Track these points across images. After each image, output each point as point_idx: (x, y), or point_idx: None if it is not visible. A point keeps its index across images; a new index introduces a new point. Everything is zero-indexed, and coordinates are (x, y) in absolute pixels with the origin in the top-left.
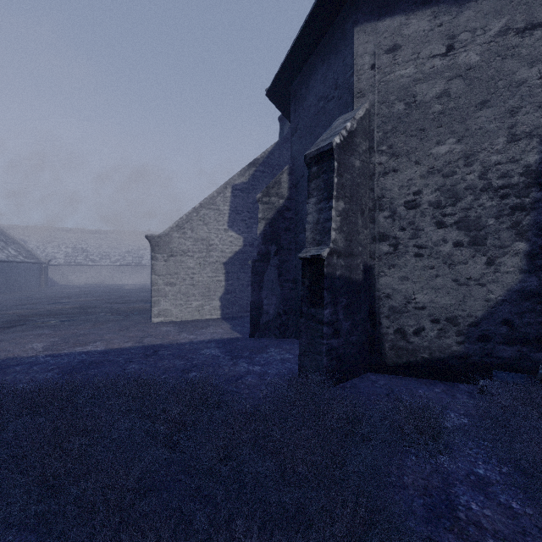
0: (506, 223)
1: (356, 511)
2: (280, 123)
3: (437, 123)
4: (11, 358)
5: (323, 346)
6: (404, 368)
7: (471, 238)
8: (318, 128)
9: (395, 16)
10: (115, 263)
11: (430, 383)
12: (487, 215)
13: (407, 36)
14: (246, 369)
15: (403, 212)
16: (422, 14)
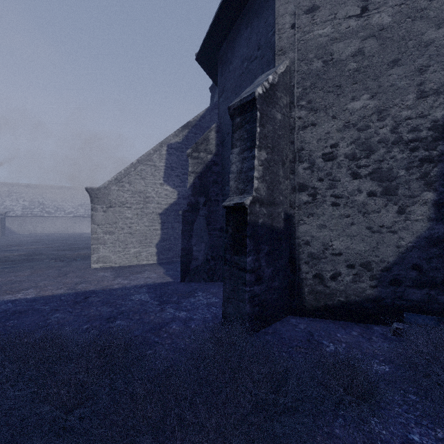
0: (416, 175)
1: None
2: (211, 92)
3: (352, 80)
4: None
5: (246, 294)
6: (322, 311)
7: (383, 188)
8: (243, 87)
9: None
10: (69, 215)
11: (347, 325)
12: (398, 167)
13: None
14: (172, 315)
15: (321, 163)
16: None
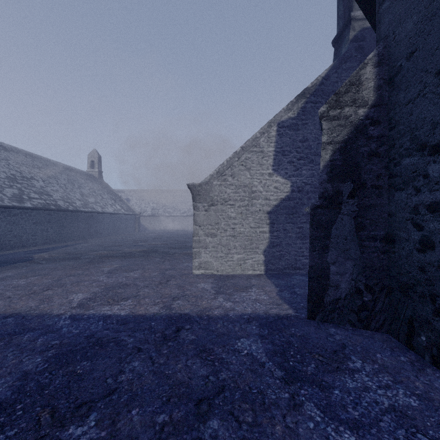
0: None
1: None
2: (335, 46)
3: None
4: (40, 315)
5: None
6: None
7: None
8: None
9: None
10: (183, 214)
11: None
12: None
13: None
14: (323, 439)
15: None
16: None
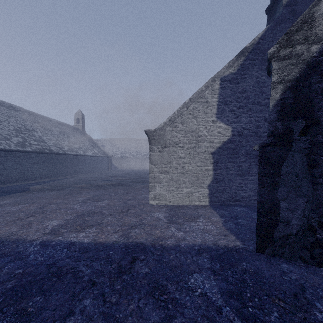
0: None
1: None
2: (268, 13)
3: None
4: (16, 240)
5: None
6: None
7: None
8: None
9: None
10: (143, 157)
11: None
12: None
13: None
14: None
15: None
16: None
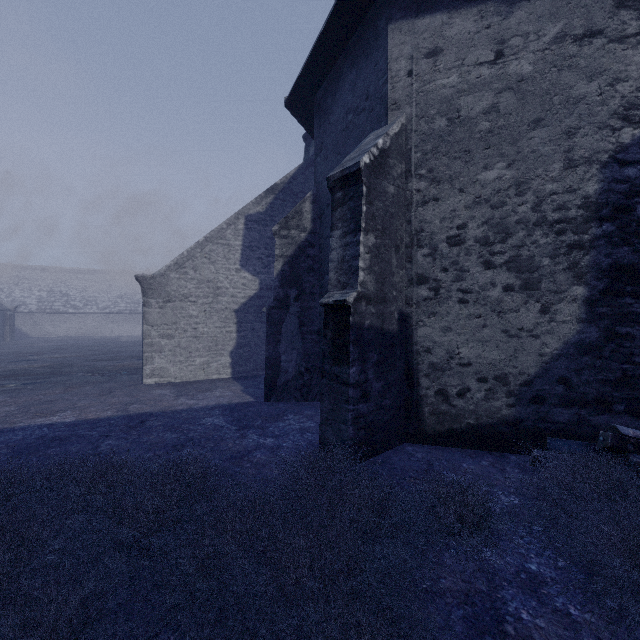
0: (563, 264)
1: (375, 638)
2: (305, 142)
3: (484, 143)
4: None
5: (349, 413)
6: (446, 437)
7: (523, 281)
8: (347, 146)
9: (436, 13)
10: (104, 311)
11: (476, 454)
12: (541, 254)
13: (450, 39)
14: (256, 443)
15: (445, 249)
16: (467, 13)
